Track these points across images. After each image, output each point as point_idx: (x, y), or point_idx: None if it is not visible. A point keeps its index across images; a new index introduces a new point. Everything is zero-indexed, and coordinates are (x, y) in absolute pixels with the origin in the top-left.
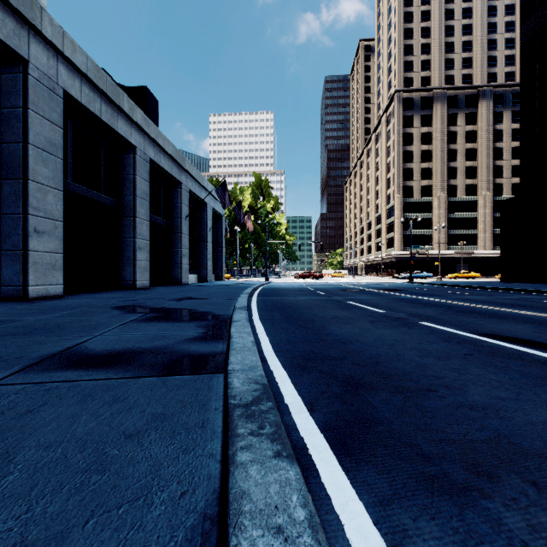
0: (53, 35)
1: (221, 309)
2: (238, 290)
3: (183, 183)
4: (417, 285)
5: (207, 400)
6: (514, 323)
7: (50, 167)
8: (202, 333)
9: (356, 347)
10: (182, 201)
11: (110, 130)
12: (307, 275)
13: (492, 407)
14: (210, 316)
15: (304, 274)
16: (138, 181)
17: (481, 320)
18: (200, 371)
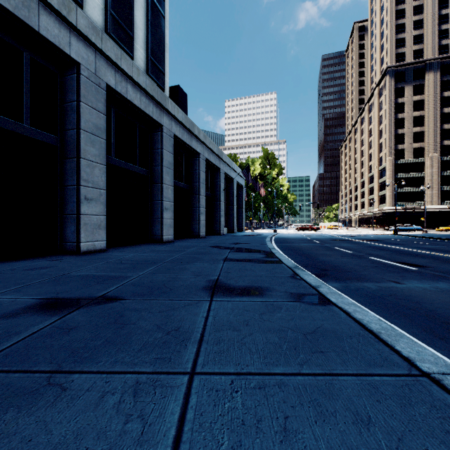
0: (171, 109)
1: (263, 249)
2: (261, 239)
3: (221, 168)
4: (398, 236)
5: (283, 267)
6: (423, 259)
7: (169, 175)
8: (265, 256)
9: (329, 263)
10: (221, 180)
11: (189, 147)
12: (306, 228)
13: (365, 274)
14: (261, 251)
15: (304, 227)
16: (201, 173)
17: (406, 257)
18: (276, 263)
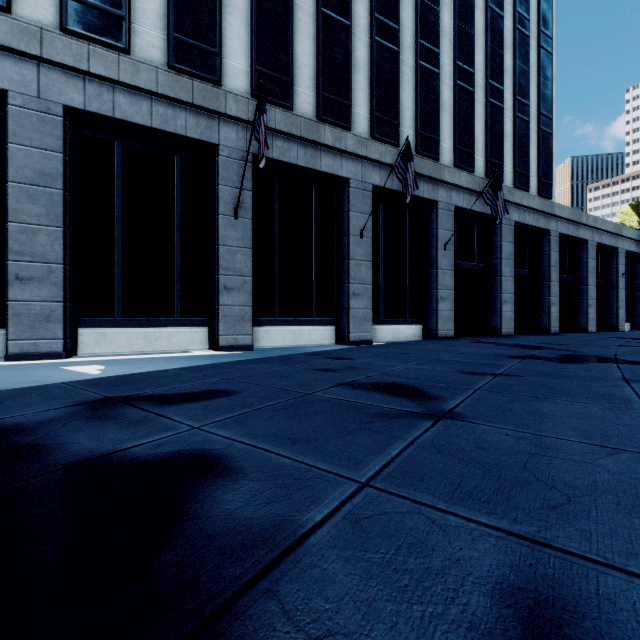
0: (558, 212)
1: None
2: None
3: (619, 247)
4: None
5: None
6: None
7: (555, 273)
8: None
9: None
10: (618, 262)
11: (574, 238)
12: None
13: None
14: None
15: None
16: (589, 262)
17: None
18: None
